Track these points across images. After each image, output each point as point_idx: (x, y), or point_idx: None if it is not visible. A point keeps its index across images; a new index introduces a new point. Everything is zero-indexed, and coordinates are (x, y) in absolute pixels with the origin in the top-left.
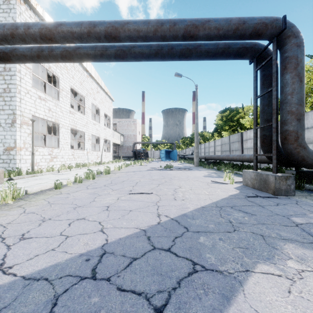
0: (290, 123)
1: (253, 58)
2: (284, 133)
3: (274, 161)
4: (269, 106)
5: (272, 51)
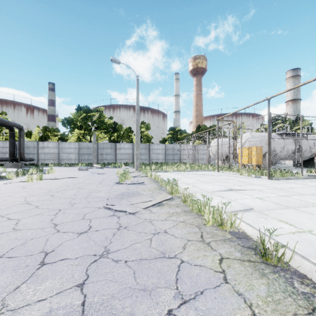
0: (23, 150)
1: (9, 128)
2: (21, 153)
3: (19, 159)
4: (14, 144)
5: (18, 131)
